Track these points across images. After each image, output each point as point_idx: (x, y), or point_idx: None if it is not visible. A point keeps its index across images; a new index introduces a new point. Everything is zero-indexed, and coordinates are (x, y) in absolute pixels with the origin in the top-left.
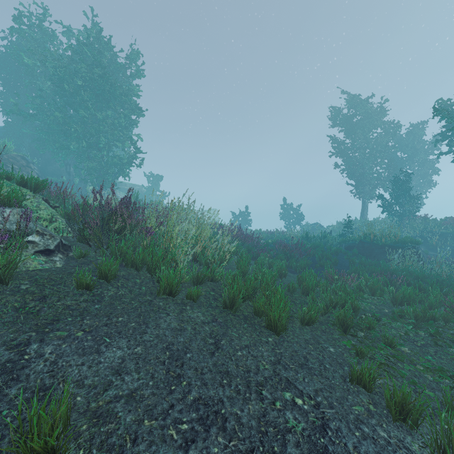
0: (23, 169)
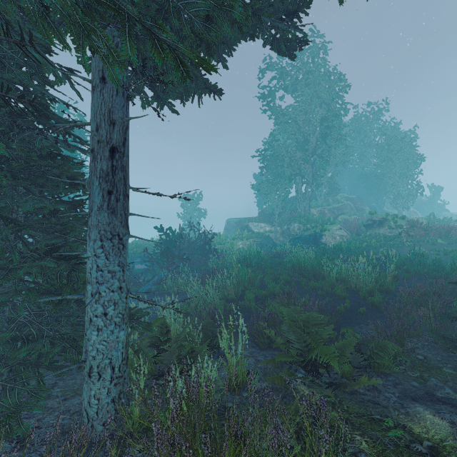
0: (361, 204)
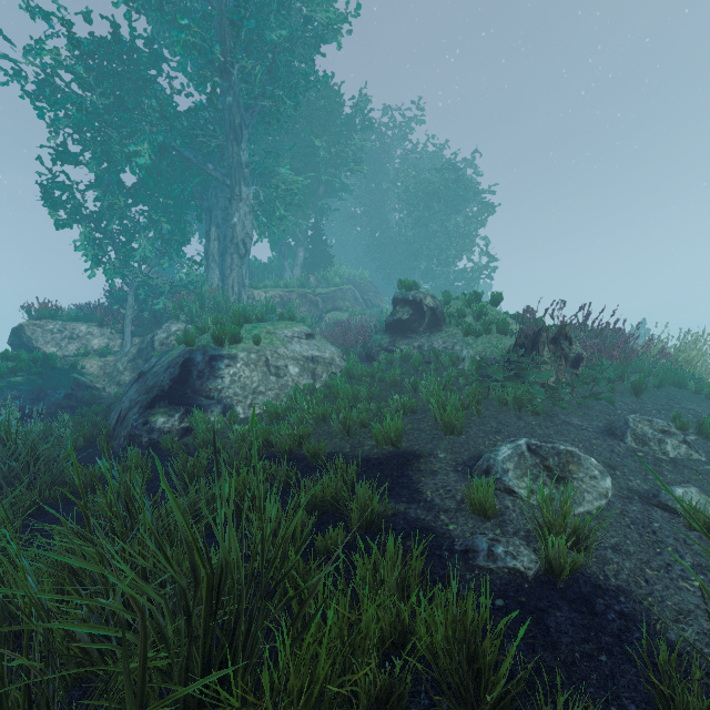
0: (377, 296)
